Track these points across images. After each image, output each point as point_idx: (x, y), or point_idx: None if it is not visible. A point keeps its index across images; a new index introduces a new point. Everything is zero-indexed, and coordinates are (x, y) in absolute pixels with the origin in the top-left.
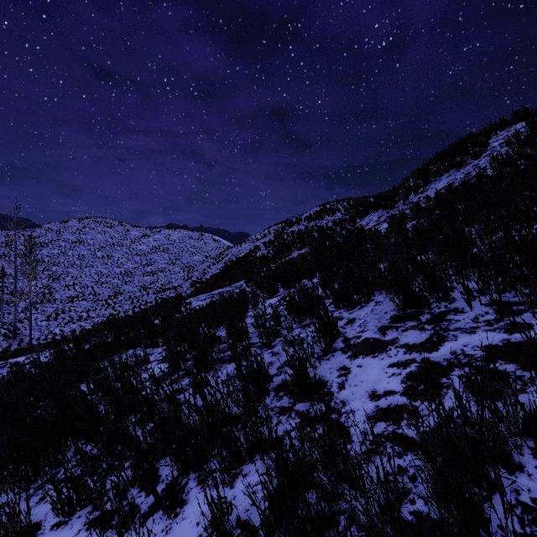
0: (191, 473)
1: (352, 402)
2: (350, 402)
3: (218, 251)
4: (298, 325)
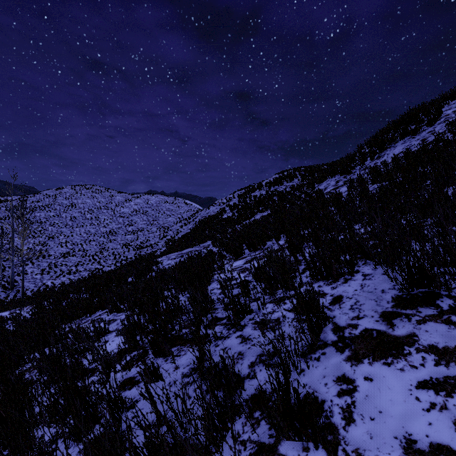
0: None
1: None
2: None
3: (189, 213)
4: (269, 297)
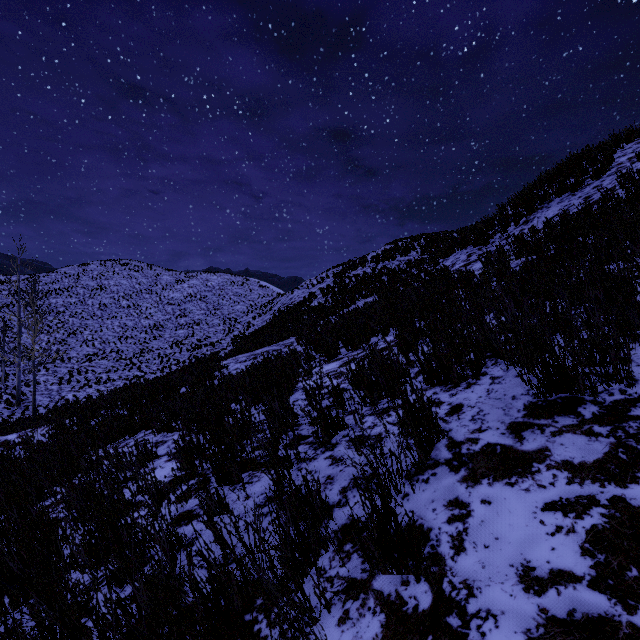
0: None
1: (487, 588)
2: (481, 588)
3: (266, 299)
4: (370, 408)
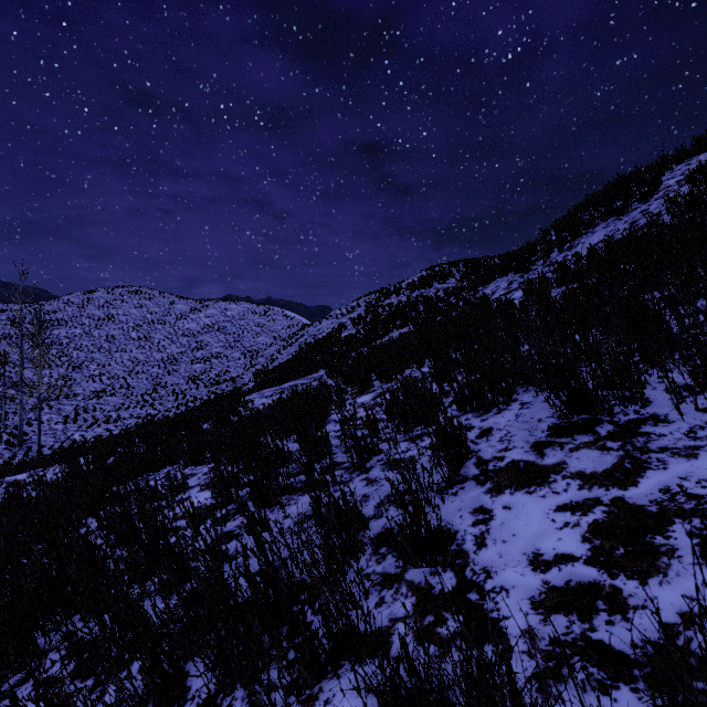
0: (238, 688)
1: (502, 572)
2: (498, 571)
3: (291, 330)
4: (404, 436)
